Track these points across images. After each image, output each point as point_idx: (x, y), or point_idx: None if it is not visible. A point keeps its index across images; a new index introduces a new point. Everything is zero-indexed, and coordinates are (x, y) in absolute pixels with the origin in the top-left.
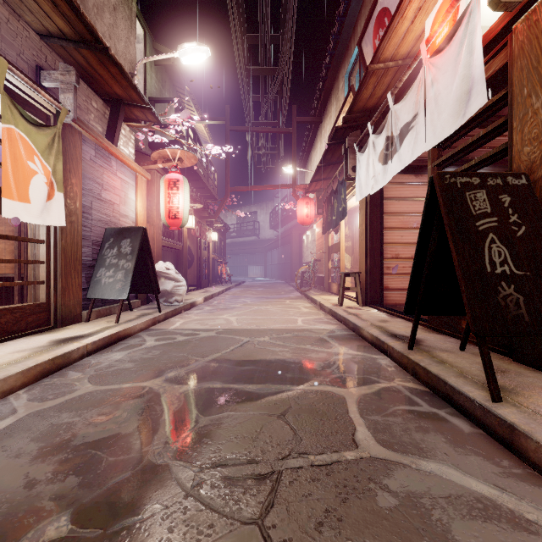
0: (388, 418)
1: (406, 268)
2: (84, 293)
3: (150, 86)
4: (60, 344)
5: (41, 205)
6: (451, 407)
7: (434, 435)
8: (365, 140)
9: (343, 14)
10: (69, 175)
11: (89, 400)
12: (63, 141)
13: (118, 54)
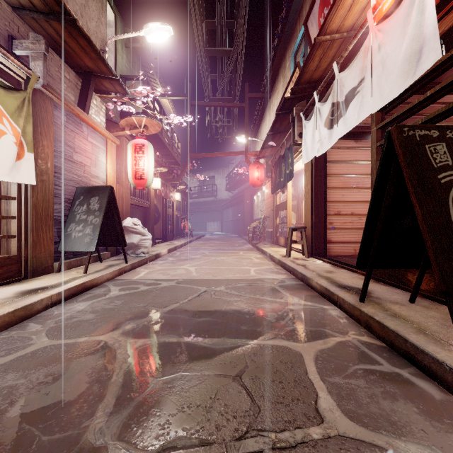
0: (350, 381)
1: (347, 223)
2: (55, 246)
3: (121, 65)
4: (25, 295)
5: (10, 163)
6: (413, 366)
7: (404, 404)
8: (310, 109)
9: (290, 0)
10: (41, 138)
11: (40, 357)
12: (34, 105)
13: (89, 32)
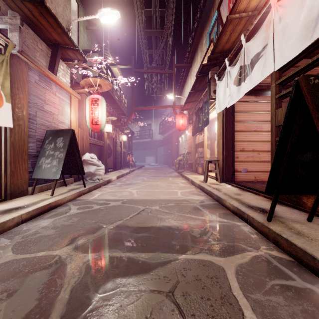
0: (270, 297)
1: (249, 157)
2: (30, 175)
3: (83, 42)
4: (0, 215)
5: None
6: None
7: None
8: (222, 72)
9: None
10: (17, 92)
11: (2, 271)
12: (12, 66)
13: (57, 14)
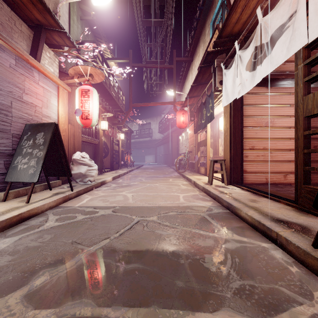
0: None
1: (260, 156)
2: (2, 177)
3: (77, 33)
4: None
5: None
6: None
7: None
8: (229, 61)
9: None
10: None
11: None
12: None
13: None
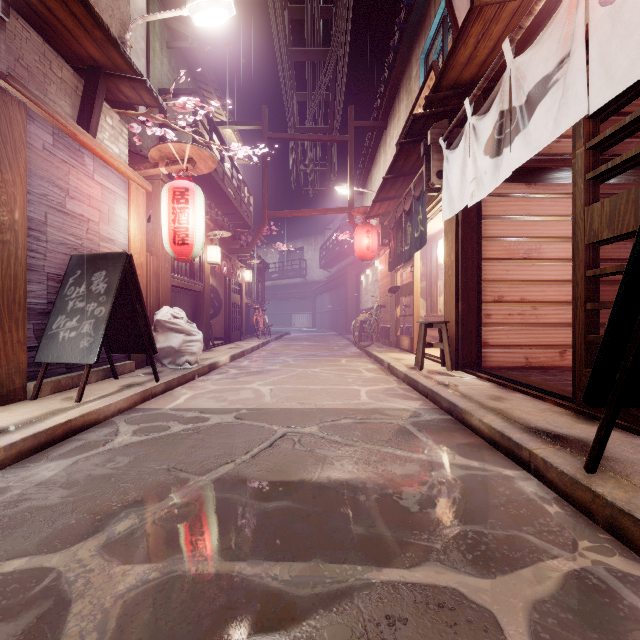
0: None
1: (514, 315)
2: (31, 354)
3: (160, 75)
4: None
5: None
6: None
7: None
8: (455, 133)
9: None
10: None
11: None
12: None
13: (99, 6)
